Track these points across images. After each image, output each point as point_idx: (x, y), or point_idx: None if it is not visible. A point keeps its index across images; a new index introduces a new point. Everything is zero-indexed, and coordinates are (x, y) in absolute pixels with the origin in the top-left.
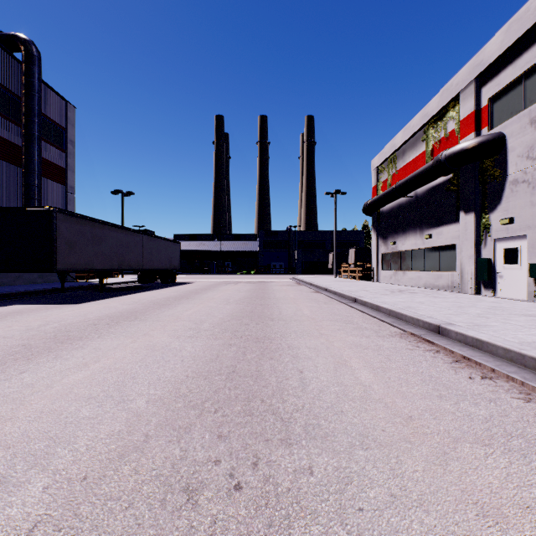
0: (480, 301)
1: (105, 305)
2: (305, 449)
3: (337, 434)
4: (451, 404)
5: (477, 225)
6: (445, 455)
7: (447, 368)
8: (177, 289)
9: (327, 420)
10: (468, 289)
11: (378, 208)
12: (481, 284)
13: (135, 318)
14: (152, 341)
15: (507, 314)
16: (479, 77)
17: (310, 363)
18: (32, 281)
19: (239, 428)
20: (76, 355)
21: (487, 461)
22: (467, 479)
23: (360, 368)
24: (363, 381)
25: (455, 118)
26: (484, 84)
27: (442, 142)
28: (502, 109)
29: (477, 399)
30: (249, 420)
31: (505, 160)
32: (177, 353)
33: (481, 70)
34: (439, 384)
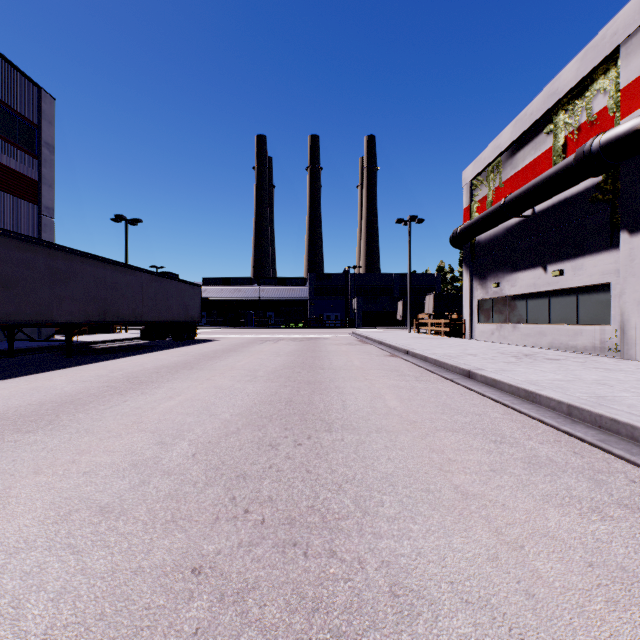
0: None
1: (38, 383)
2: None
3: None
4: None
5: None
6: None
7: None
8: (189, 350)
9: None
10: (637, 353)
11: (473, 236)
12: None
13: (47, 423)
14: None
15: None
16: None
17: None
18: None
19: None
20: None
21: None
22: None
23: None
24: None
25: (608, 89)
26: None
27: (583, 130)
28: None
29: None
30: None
31: None
32: None
33: None
34: None
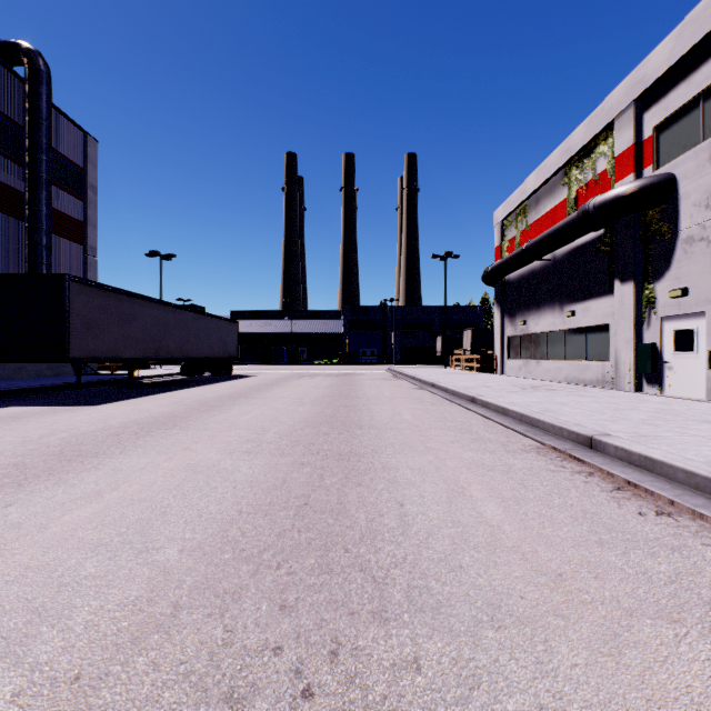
0: (643, 402)
1: (134, 406)
2: (408, 628)
3: (455, 603)
4: (618, 555)
5: (638, 299)
6: (616, 638)
7: (606, 498)
8: (234, 384)
9: (440, 580)
10: (625, 385)
11: (502, 275)
12: (644, 378)
13: (173, 425)
14: (194, 458)
15: (683, 420)
16: (640, 99)
17: (413, 491)
18: (38, 374)
19: (312, 593)
20: (87, 479)
21: (679, 649)
22: (653, 679)
23: (484, 500)
24: (490, 519)
25: (607, 154)
26: (647, 108)
27: (590, 187)
28: (671, 141)
29: (654, 547)
30: (327, 580)
31: (676, 210)
32: (229, 476)
33: (643, 89)
34: (597, 524)
